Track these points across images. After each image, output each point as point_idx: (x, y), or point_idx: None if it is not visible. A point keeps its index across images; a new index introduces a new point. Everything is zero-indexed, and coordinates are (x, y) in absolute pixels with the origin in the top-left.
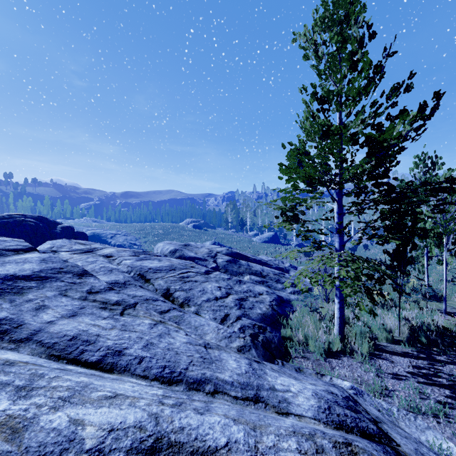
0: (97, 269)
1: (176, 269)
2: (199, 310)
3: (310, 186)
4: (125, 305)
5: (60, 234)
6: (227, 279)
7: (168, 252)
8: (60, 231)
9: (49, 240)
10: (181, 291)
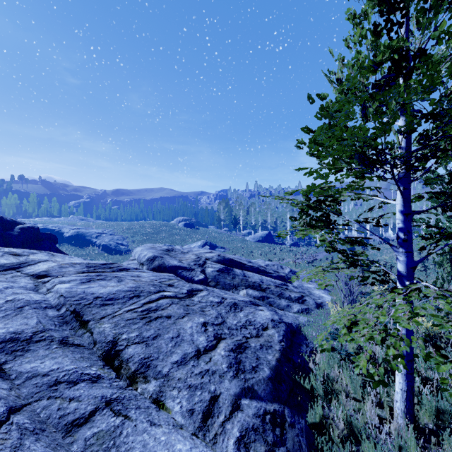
0: None
1: (141, 295)
2: (164, 388)
3: (363, 164)
4: None
5: (18, 236)
6: (217, 304)
7: (145, 260)
8: (17, 233)
9: (1, 244)
10: (137, 345)
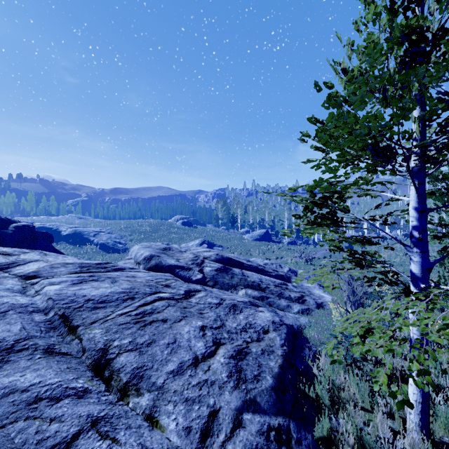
0: None
1: (135, 297)
2: (159, 402)
3: (376, 156)
4: None
5: (12, 234)
6: (216, 305)
7: (142, 259)
8: (12, 232)
9: None
10: (130, 352)
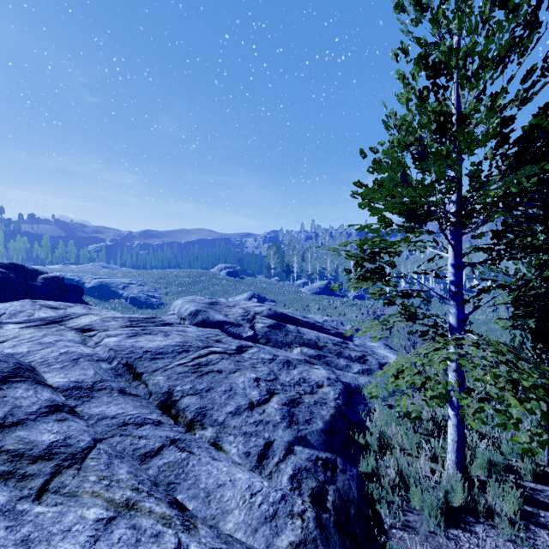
0: (51, 359)
1: (190, 350)
2: (221, 434)
3: (412, 220)
4: (62, 456)
5: (42, 287)
6: (269, 361)
7: (187, 314)
8: (41, 284)
9: (23, 297)
10: (192, 396)
